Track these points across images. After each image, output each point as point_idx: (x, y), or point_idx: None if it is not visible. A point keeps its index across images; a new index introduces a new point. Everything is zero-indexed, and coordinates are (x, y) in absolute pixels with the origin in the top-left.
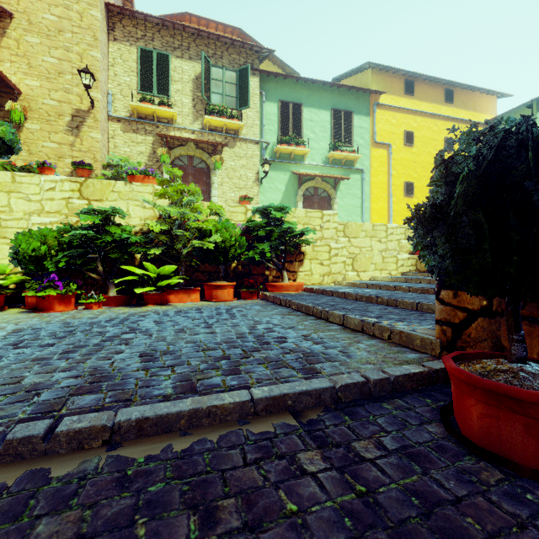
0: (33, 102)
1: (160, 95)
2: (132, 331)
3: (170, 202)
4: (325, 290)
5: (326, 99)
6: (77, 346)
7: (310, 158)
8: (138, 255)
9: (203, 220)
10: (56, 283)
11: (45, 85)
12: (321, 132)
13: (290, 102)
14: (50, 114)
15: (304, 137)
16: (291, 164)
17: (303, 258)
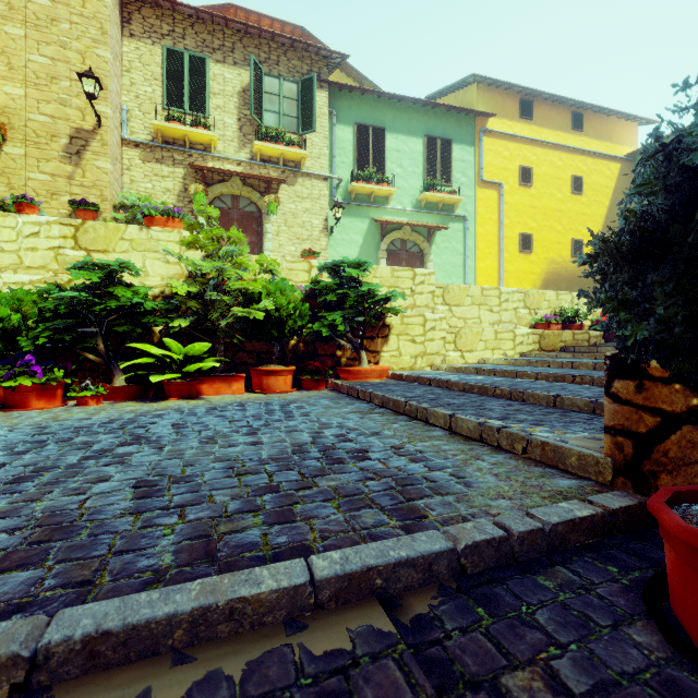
0: (15, 117)
1: (194, 112)
2: (135, 441)
3: (204, 255)
4: (419, 378)
5: (417, 123)
6: (40, 468)
7: (396, 201)
8: (158, 328)
9: (250, 279)
10: (33, 368)
11: (32, 94)
12: (410, 166)
13: (370, 125)
14: (39, 135)
15: (388, 173)
16: (371, 208)
17: (388, 332)
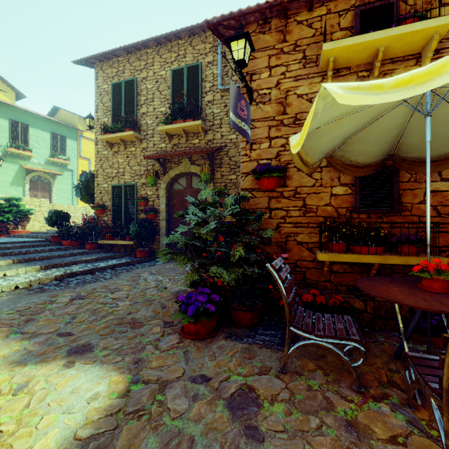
0: None
1: None
2: None
3: None
4: (40, 232)
5: (47, 126)
6: None
7: (35, 158)
8: None
9: None
10: None
11: None
12: (44, 144)
13: (20, 122)
14: None
15: (31, 145)
16: (20, 160)
17: (30, 219)
